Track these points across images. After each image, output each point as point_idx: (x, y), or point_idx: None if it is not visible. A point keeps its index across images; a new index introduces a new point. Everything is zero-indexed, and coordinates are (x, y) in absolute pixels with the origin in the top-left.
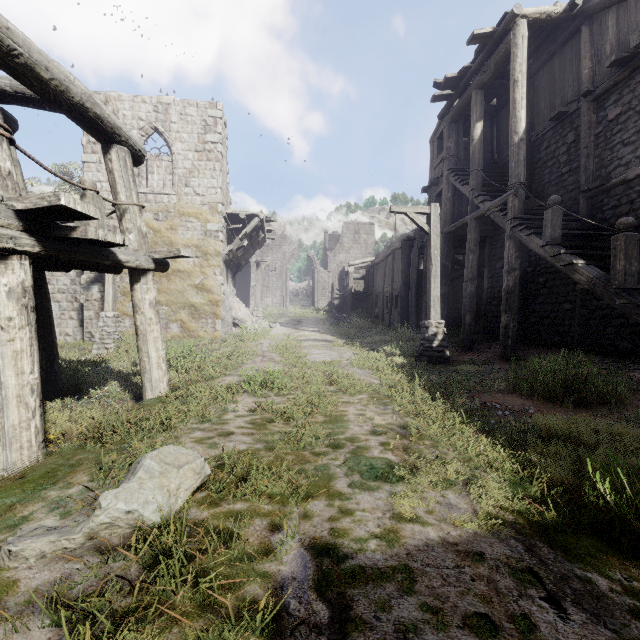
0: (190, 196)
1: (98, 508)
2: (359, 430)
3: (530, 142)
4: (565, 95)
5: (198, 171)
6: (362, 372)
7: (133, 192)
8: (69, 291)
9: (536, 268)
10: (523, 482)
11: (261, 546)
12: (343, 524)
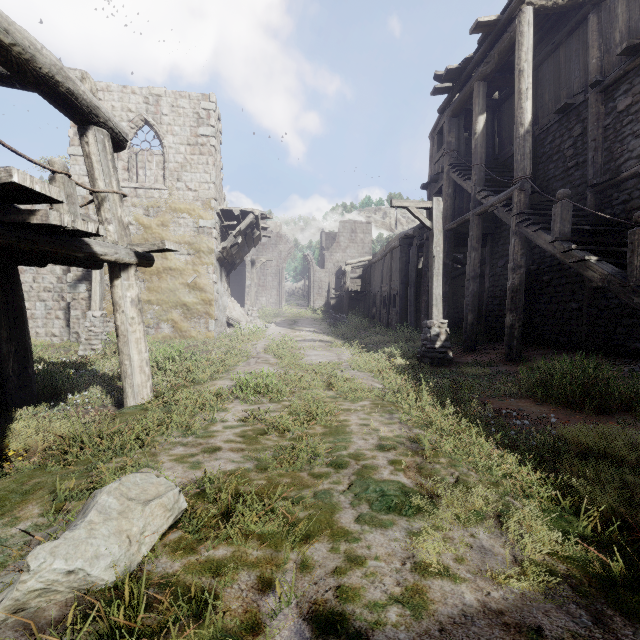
0: (182, 191)
1: (25, 571)
2: (364, 444)
3: (534, 136)
4: (571, 87)
5: (190, 165)
6: (363, 375)
7: (113, 179)
8: (55, 290)
9: (540, 266)
10: (565, 513)
11: (246, 618)
12: (353, 580)
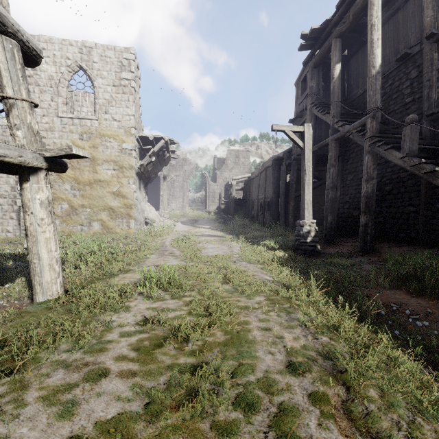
0: (109, 121)
1: None
2: (273, 363)
3: None
4: (408, 41)
5: (115, 101)
6: (253, 267)
7: (22, 87)
8: (10, 196)
9: (382, 179)
10: None
11: None
12: None
